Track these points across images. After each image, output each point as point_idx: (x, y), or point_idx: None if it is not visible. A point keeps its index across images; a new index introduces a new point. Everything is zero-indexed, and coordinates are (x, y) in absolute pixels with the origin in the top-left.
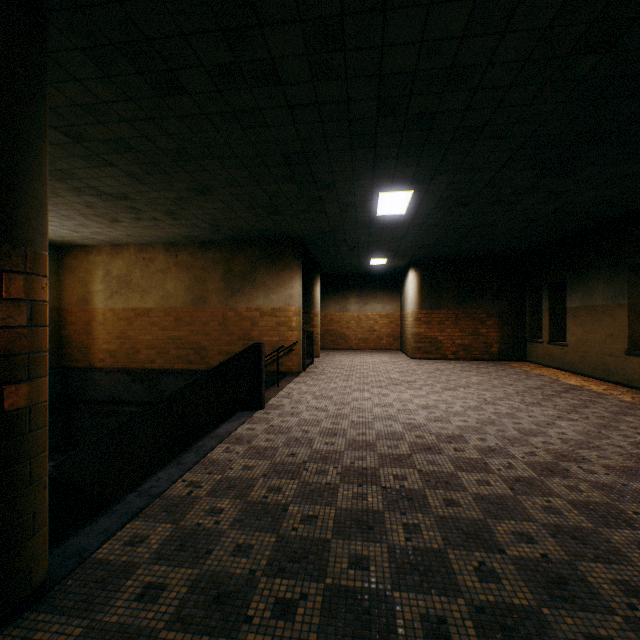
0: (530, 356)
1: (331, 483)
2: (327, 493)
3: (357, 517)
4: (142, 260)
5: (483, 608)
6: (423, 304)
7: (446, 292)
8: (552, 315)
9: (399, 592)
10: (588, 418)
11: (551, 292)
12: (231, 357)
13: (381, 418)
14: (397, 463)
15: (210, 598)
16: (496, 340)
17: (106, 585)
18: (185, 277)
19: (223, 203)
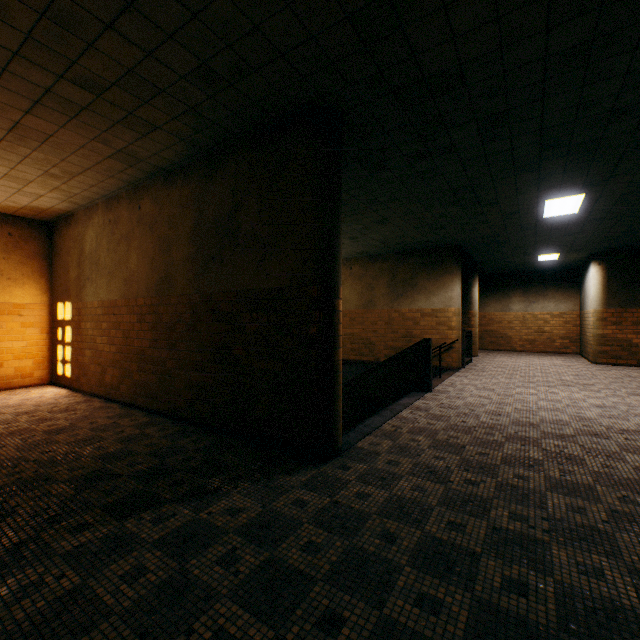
0: None
1: (497, 440)
2: (494, 445)
3: (519, 459)
4: None
5: (617, 512)
6: (609, 302)
7: None
8: None
9: (550, 493)
10: None
11: None
12: (405, 349)
13: (546, 409)
14: (559, 438)
15: (426, 470)
16: None
17: (368, 456)
18: (357, 285)
19: (395, 227)
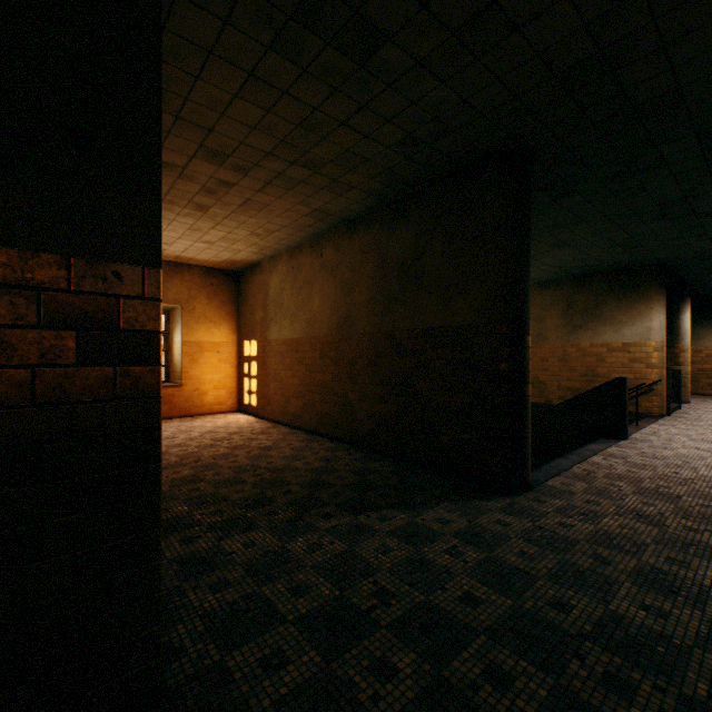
0: None
1: None
2: None
3: None
4: None
5: None
6: None
7: None
8: None
9: None
10: None
11: None
12: (590, 389)
13: None
14: None
15: (633, 513)
16: None
17: (562, 494)
18: None
19: (576, 250)
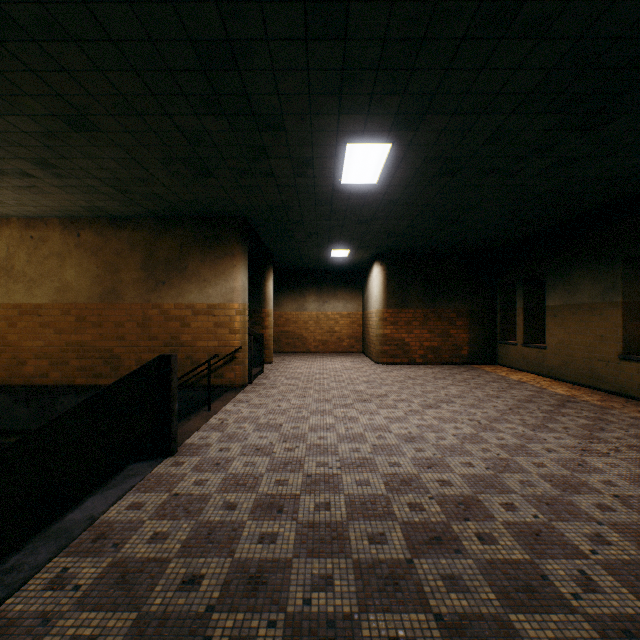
0: (502, 359)
1: None
2: None
3: None
4: (29, 239)
5: None
6: (389, 302)
7: (414, 289)
8: (527, 315)
9: None
10: (619, 450)
11: (526, 290)
12: (123, 377)
13: (351, 465)
14: (392, 593)
15: None
16: (466, 342)
17: None
18: (91, 263)
19: (121, 149)
